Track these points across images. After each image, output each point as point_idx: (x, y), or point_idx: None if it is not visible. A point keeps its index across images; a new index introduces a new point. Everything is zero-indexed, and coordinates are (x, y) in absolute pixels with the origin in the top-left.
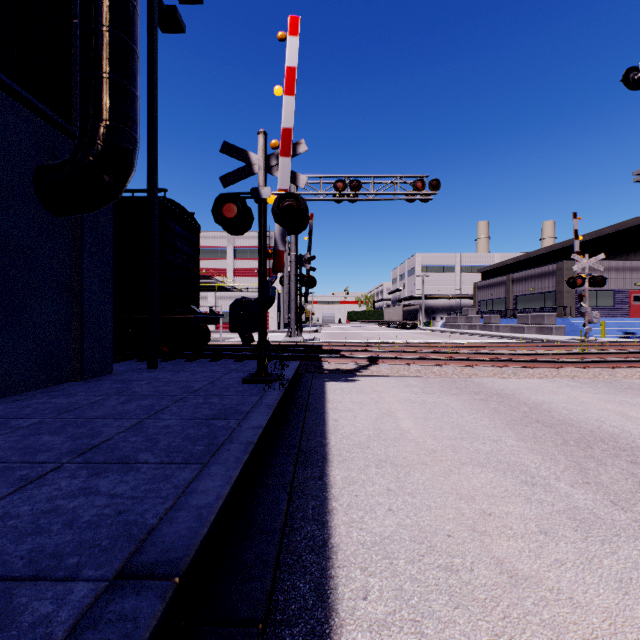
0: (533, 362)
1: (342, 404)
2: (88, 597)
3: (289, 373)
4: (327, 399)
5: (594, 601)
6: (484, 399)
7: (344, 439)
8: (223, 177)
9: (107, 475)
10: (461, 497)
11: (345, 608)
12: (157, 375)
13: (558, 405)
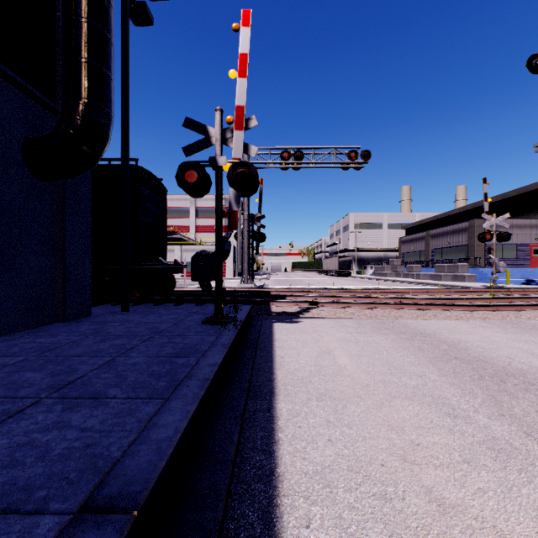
0: (450, 306)
1: (287, 343)
2: (52, 531)
3: (242, 315)
4: (274, 338)
5: (516, 529)
6: (409, 338)
7: (289, 374)
8: (185, 148)
9: (79, 409)
10: (392, 428)
11: (290, 536)
12: (129, 317)
13: (473, 344)
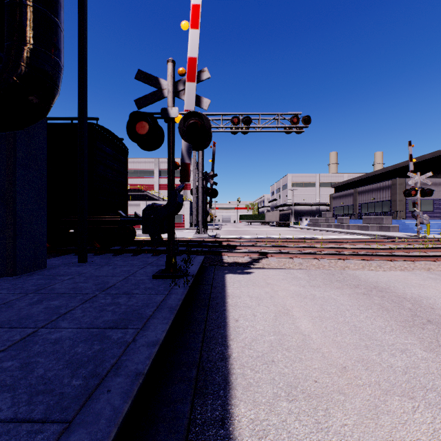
0: (392, 256)
1: (241, 299)
2: None
3: (195, 267)
4: (227, 293)
5: None
6: (366, 293)
7: (246, 348)
8: (137, 100)
9: None
10: None
11: None
12: (83, 269)
13: (436, 300)
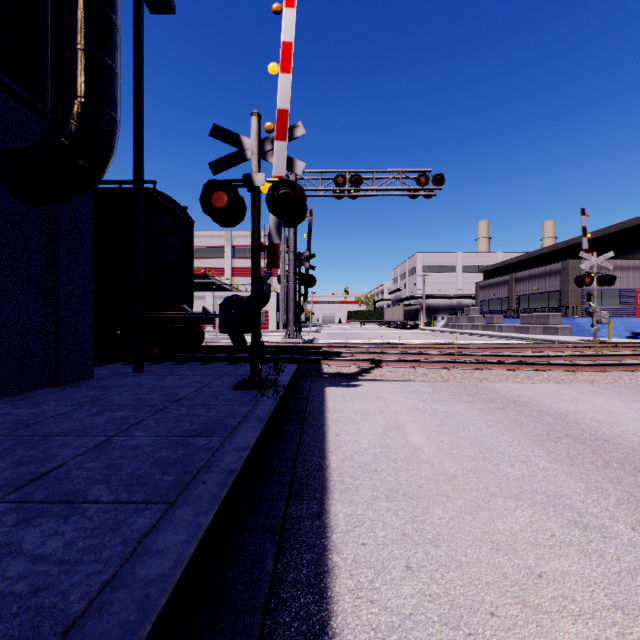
0: (547, 365)
1: (343, 414)
2: None
3: (285, 378)
4: (327, 408)
5: None
6: (501, 408)
7: (347, 460)
8: (213, 163)
9: (40, 522)
10: (498, 547)
11: None
12: (142, 380)
13: (585, 415)
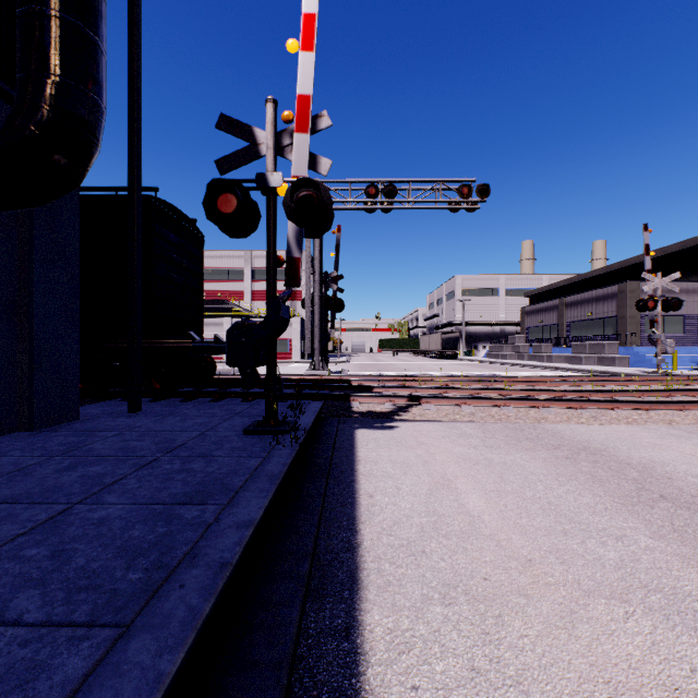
0: (615, 402)
1: (378, 466)
2: None
3: (308, 419)
4: (357, 457)
5: None
6: (570, 457)
7: (384, 534)
8: (220, 161)
9: None
10: (617, 694)
11: None
12: (135, 422)
13: (676, 467)
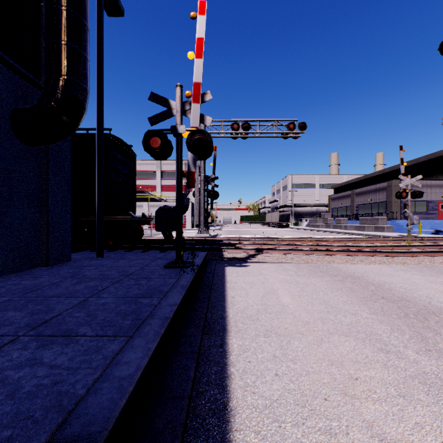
0: (374, 252)
1: (237, 284)
2: None
3: (199, 260)
4: (226, 280)
5: None
6: (341, 280)
7: (239, 312)
8: (151, 118)
9: (51, 347)
10: (332, 363)
11: None
12: (103, 262)
13: (396, 285)
